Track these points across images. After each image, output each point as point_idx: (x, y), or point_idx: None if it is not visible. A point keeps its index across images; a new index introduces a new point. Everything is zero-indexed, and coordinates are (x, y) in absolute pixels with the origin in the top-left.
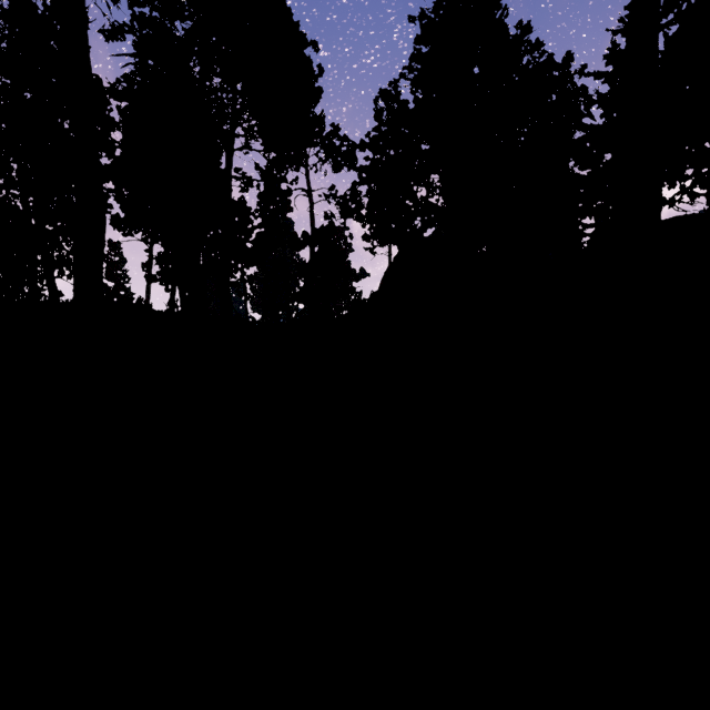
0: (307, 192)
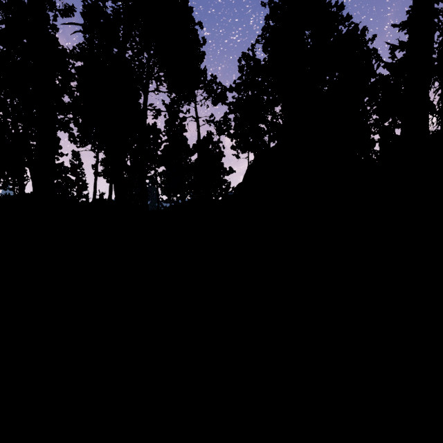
0: (196, 119)
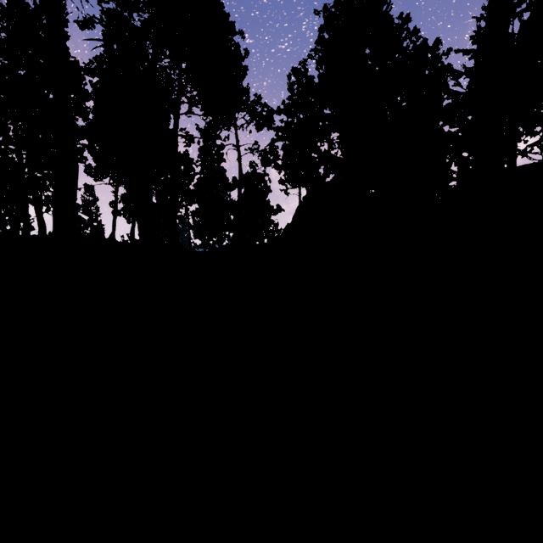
0: (236, 147)
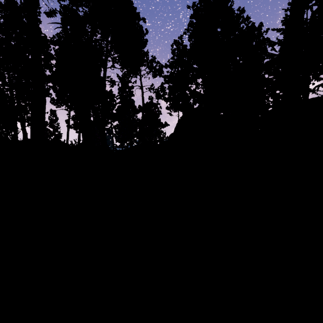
0: (141, 87)
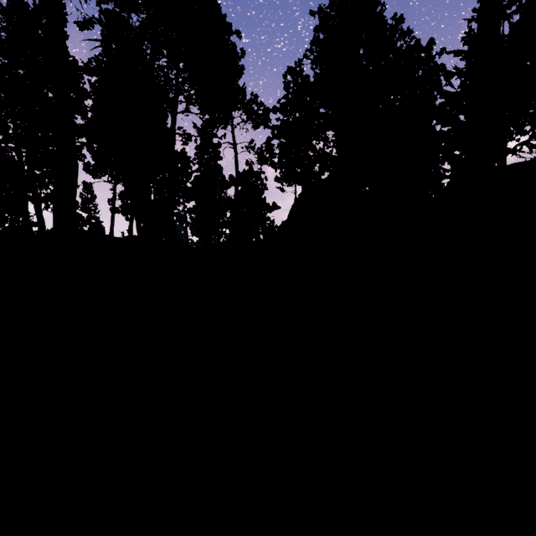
0: (233, 145)
